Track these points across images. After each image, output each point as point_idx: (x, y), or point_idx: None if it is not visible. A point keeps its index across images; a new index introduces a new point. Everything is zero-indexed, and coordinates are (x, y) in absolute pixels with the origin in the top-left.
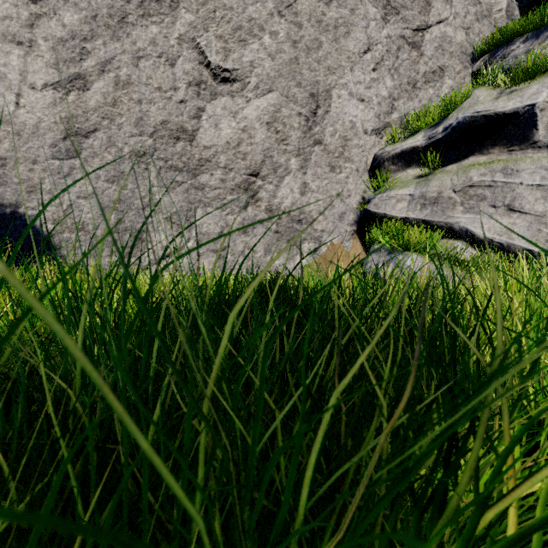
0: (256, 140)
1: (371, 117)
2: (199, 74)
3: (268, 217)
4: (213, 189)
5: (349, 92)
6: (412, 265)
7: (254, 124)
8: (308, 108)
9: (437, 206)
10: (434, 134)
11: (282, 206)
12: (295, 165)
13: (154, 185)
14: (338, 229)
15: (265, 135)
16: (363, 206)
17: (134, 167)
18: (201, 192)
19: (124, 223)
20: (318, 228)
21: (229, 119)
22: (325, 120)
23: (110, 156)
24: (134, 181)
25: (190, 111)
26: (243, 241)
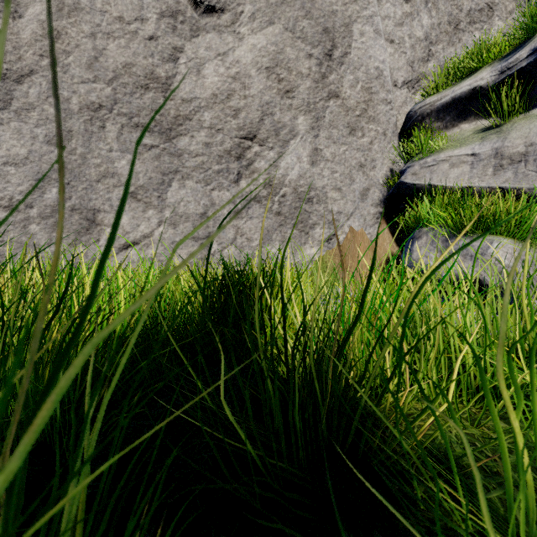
0: (252, 92)
1: (402, 65)
2: (174, 2)
3: (267, 193)
4: (194, 156)
5: (375, 29)
6: (500, 256)
7: (249, 70)
8: (321, 48)
9: (527, 166)
10: (512, 62)
11: (287, 180)
12: (304, 125)
13: (113, 149)
14: (359, 210)
15: (264, 85)
16: (391, 181)
17: (85, 124)
18: (178, 159)
19: (71, 199)
20: (334, 208)
21: (215, 63)
22: (344, 65)
23: (51, 108)
24: (86, 143)
25: (163, 51)
26: (234, 225)
